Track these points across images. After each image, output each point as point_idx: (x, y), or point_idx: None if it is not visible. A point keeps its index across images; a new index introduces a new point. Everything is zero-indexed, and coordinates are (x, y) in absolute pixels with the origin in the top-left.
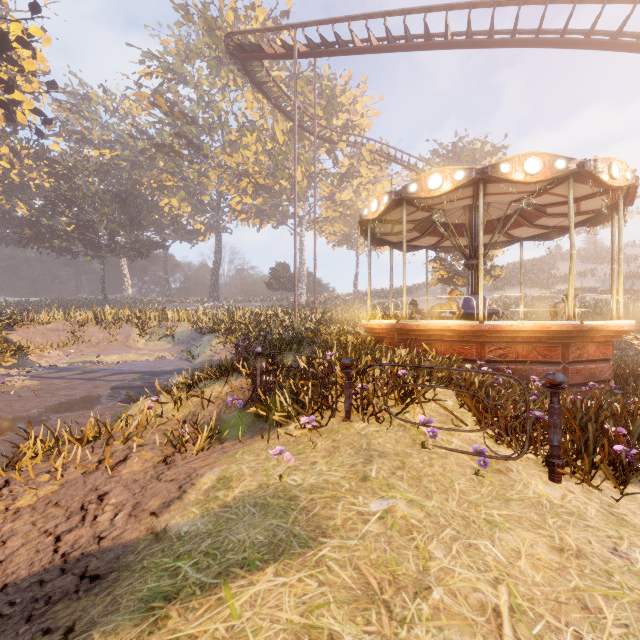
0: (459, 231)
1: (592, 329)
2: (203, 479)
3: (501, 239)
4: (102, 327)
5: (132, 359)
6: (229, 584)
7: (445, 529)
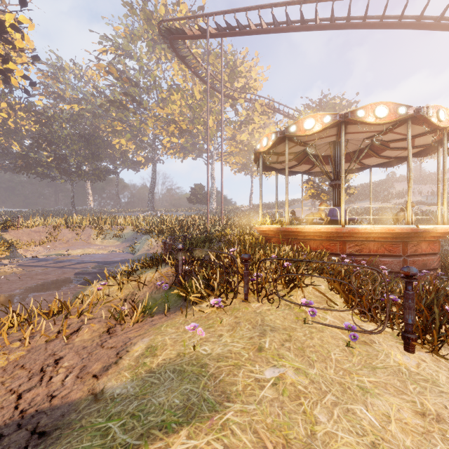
0: (325, 160)
1: (425, 231)
2: (135, 347)
3: (356, 166)
4: (71, 229)
5: (91, 252)
6: (149, 446)
7: (326, 395)
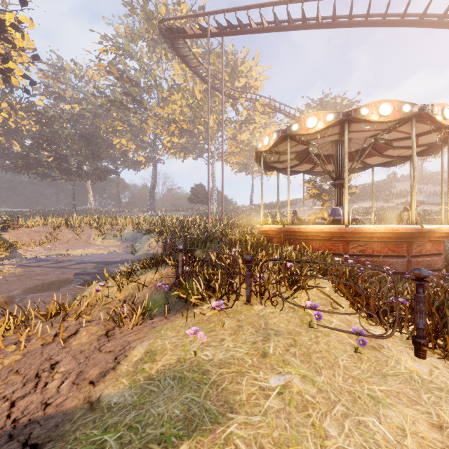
0: (327, 160)
1: (430, 231)
2: (134, 351)
3: (358, 166)
4: (71, 229)
5: (92, 252)
6: None
7: (336, 405)
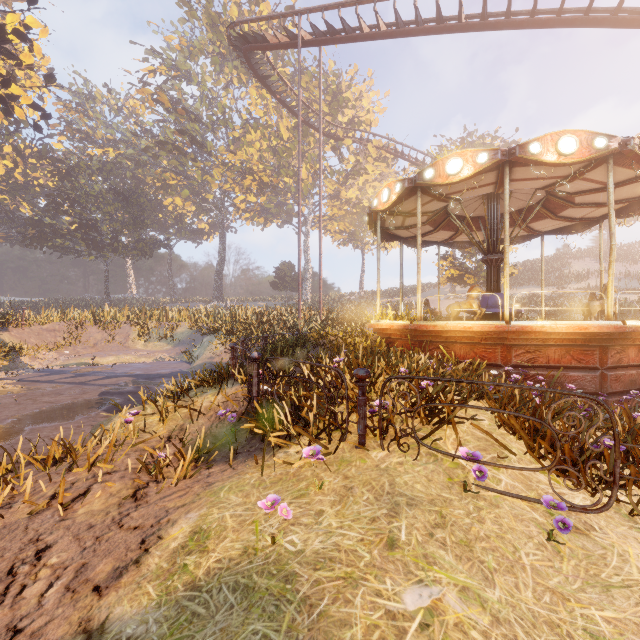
0: (475, 225)
1: (636, 330)
2: (174, 530)
3: (520, 233)
4: (100, 327)
5: (129, 361)
6: None
7: None
